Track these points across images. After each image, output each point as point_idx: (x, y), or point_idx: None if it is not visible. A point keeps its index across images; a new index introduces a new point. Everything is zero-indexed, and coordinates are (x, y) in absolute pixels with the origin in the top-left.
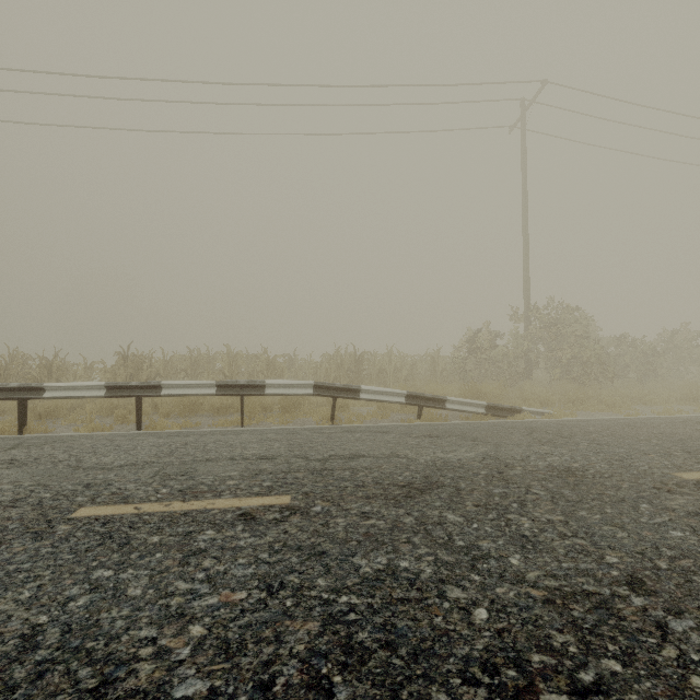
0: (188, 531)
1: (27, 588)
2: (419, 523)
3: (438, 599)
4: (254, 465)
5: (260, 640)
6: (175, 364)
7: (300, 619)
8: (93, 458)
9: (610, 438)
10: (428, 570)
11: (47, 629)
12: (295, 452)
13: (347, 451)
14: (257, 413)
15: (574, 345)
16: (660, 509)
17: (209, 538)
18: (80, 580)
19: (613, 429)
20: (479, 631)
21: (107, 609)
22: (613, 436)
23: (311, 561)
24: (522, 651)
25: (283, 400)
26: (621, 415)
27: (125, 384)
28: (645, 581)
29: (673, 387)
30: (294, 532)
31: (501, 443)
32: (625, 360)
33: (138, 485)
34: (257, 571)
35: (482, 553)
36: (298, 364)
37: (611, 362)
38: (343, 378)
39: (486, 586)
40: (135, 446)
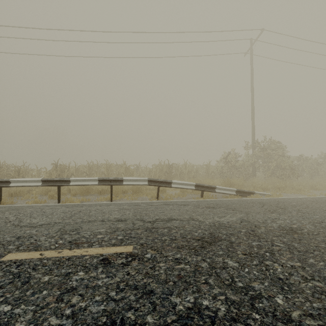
0: (68, 272)
1: None
2: (211, 267)
3: None
4: (114, 225)
5: None
6: (81, 169)
7: None
8: (28, 220)
9: (307, 209)
10: (222, 308)
11: None
12: (137, 216)
13: (165, 216)
14: (119, 194)
15: (277, 160)
16: None
17: (79, 278)
18: None
19: (306, 203)
20: None
21: None
22: (308, 208)
23: (143, 299)
24: None
25: (133, 187)
26: (305, 195)
27: (51, 179)
28: None
29: None
30: (133, 273)
31: (248, 212)
32: (302, 167)
33: (47, 237)
34: (106, 308)
35: (256, 294)
36: (140, 169)
37: (296, 168)
38: (163, 176)
39: (265, 325)
40: (52, 212)
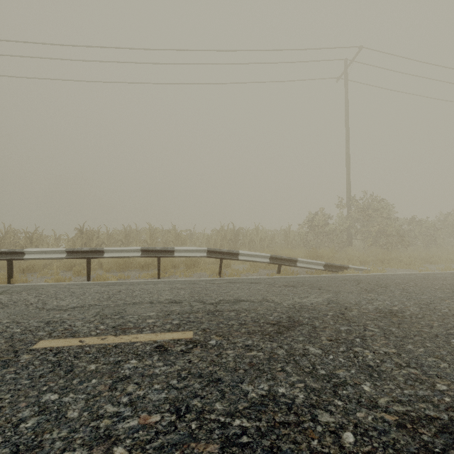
0: (117, 360)
1: None
2: (289, 354)
3: (312, 423)
4: (166, 307)
5: None
6: (114, 236)
7: (203, 441)
8: (54, 302)
9: (415, 287)
10: (300, 395)
11: None
12: (195, 297)
13: (231, 297)
14: (169, 269)
15: (381, 223)
16: None
17: (132, 366)
18: (32, 403)
19: (414, 281)
20: None
21: (50, 431)
22: (416, 286)
23: (209, 387)
24: None
25: (186, 260)
26: (416, 270)
27: (79, 249)
28: None
29: (448, 252)
30: (196, 361)
31: (339, 291)
32: (414, 233)
33: (83, 322)
34: (168, 396)
35: (341, 381)
36: (196, 236)
37: (406, 235)
38: (226, 246)
39: (348, 411)
40: (84, 293)
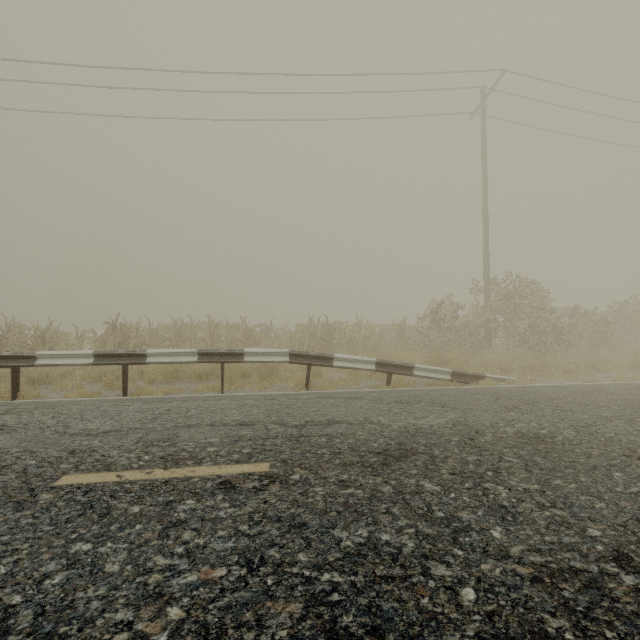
0: (169, 500)
1: (4, 564)
2: (397, 492)
3: (422, 577)
4: (233, 431)
5: (241, 624)
6: (160, 333)
7: (281, 600)
8: (80, 424)
9: (573, 404)
10: (409, 544)
11: (20, 611)
12: (273, 418)
13: (322, 417)
14: (236, 380)
15: (531, 315)
16: (633, 477)
17: (189, 508)
18: (58, 554)
19: (573, 395)
20: (468, 614)
21: (83, 588)
22: (575, 403)
23: (291, 534)
24: (515, 638)
25: (261, 367)
26: (578, 381)
27: (112, 352)
28: (632, 556)
29: (624, 355)
30: (274, 501)
31: (469, 409)
32: (578, 329)
33: (121, 451)
34: (237, 545)
35: (463, 526)
36: (274, 333)
37: (566, 331)
38: (316, 347)
39: (470, 562)
40: (120, 412)
